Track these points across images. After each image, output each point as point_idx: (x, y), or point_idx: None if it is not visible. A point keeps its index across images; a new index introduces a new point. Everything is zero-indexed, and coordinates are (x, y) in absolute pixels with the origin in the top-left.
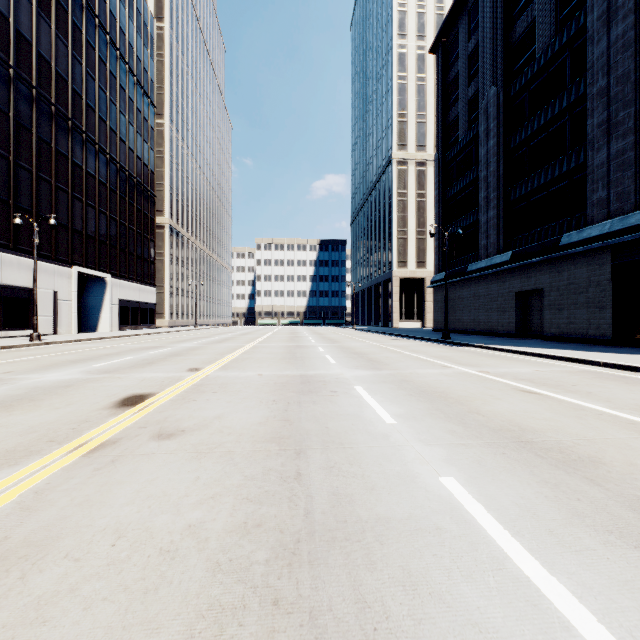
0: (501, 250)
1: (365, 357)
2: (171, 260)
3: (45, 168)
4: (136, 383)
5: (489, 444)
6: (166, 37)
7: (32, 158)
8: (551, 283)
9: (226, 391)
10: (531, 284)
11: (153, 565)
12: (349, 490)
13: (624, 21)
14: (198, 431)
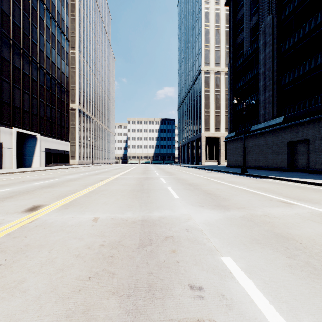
0: (275, 116)
1: (200, 189)
2: (80, 128)
3: None
4: None
5: None
6: (77, 5)
7: None
8: (316, 135)
9: None
10: (299, 136)
11: None
12: None
13: None
14: None
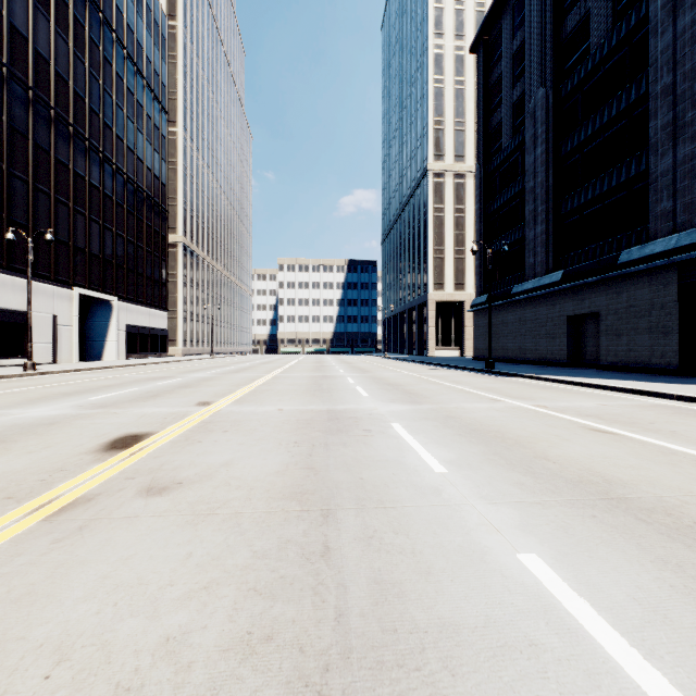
0: (550, 269)
1: (401, 389)
2: (185, 282)
3: (43, 178)
4: (133, 420)
5: (571, 502)
6: (179, 37)
7: (28, 167)
8: (608, 306)
9: (239, 430)
10: (585, 307)
11: None
12: (396, 575)
13: (693, 9)
14: (199, 483)
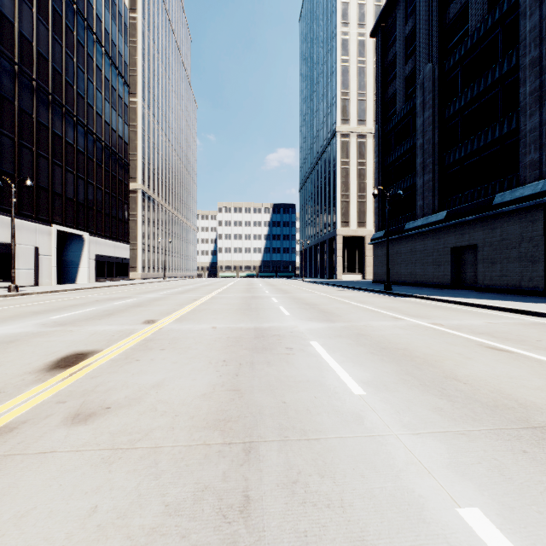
0: (436, 210)
1: (317, 308)
2: (143, 221)
3: (27, 137)
4: (84, 338)
5: (495, 433)
6: (139, 26)
7: (15, 127)
8: (484, 239)
9: (175, 348)
10: (465, 240)
11: None
12: (325, 544)
13: None
14: (126, 408)
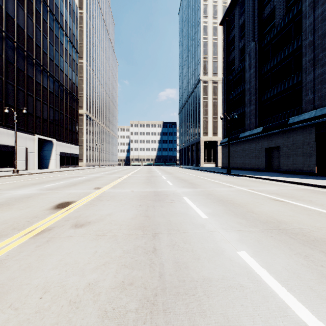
0: (257, 126)
1: (187, 181)
2: (87, 132)
3: (21, 84)
4: (66, 195)
5: (262, 230)
6: (84, 17)
7: (14, 79)
8: (283, 143)
9: (114, 200)
10: (273, 144)
11: (64, 313)
12: (185, 259)
13: (322, 6)
14: (97, 223)
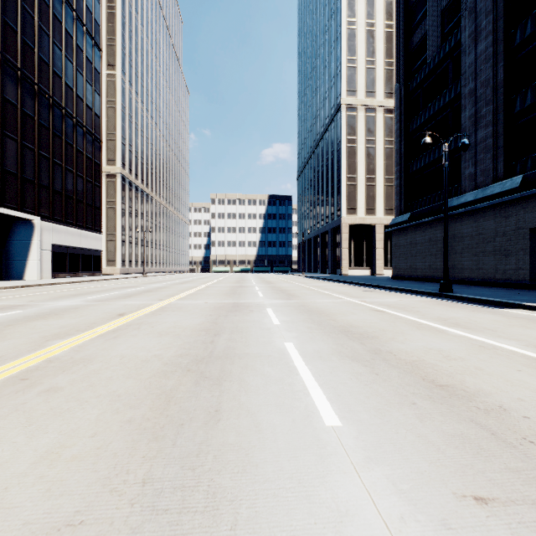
0: (500, 177)
1: (390, 356)
2: (123, 209)
3: None
4: None
5: None
6: None
7: None
8: None
9: None
10: None
11: None
12: None
13: None
14: None
